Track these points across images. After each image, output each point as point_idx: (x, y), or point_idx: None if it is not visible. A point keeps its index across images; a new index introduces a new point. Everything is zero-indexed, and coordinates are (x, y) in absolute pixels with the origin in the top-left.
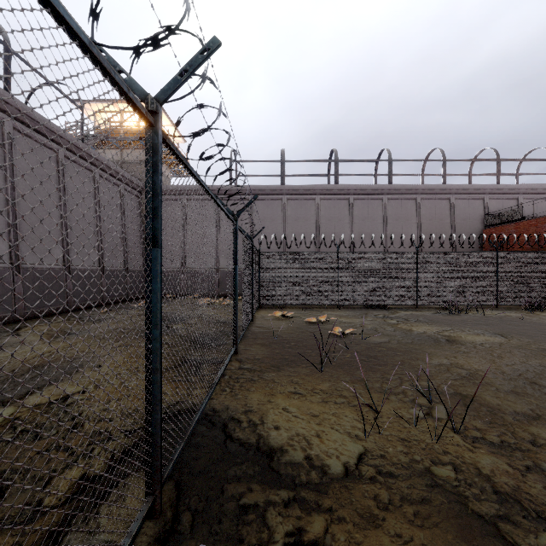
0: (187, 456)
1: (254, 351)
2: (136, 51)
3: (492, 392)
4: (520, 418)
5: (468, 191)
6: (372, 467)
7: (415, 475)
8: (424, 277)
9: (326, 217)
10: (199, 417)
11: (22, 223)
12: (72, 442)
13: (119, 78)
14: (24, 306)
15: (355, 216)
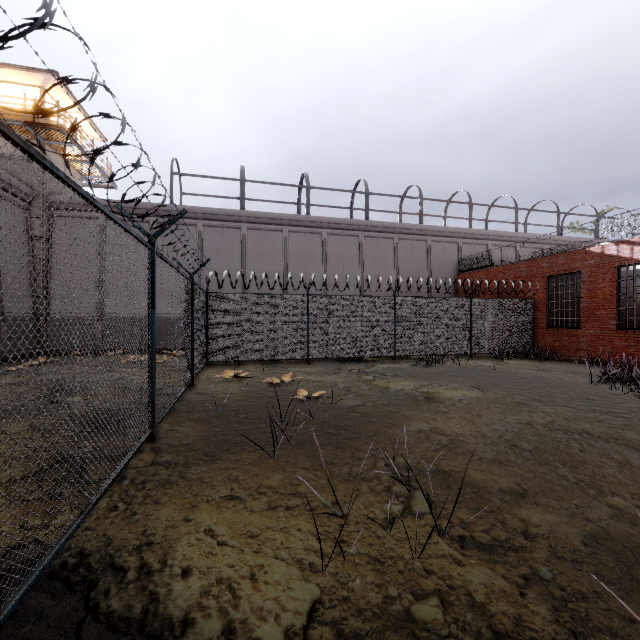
0: None
1: (184, 431)
2: None
3: (476, 463)
4: (508, 498)
5: (444, 234)
6: (329, 626)
7: (390, 629)
8: (402, 325)
9: (295, 254)
10: (29, 587)
11: None
12: None
13: None
14: None
15: (329, 254)
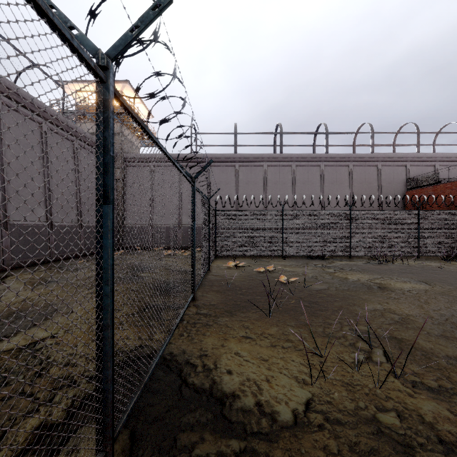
0: (143, 403)
1: (210, 297)
2: (92, 13)
3: (424, 336)
4: (453, 362)
5: (393, 159)
6: (319, 414)
7: (361, 423)
8: (356, 232)
9: (272, 181)
10: (156, 363)
11: (10, 186)
12: (36, 388)
13: (60, 22)
14: (11, 257)
15: (297, 180)
